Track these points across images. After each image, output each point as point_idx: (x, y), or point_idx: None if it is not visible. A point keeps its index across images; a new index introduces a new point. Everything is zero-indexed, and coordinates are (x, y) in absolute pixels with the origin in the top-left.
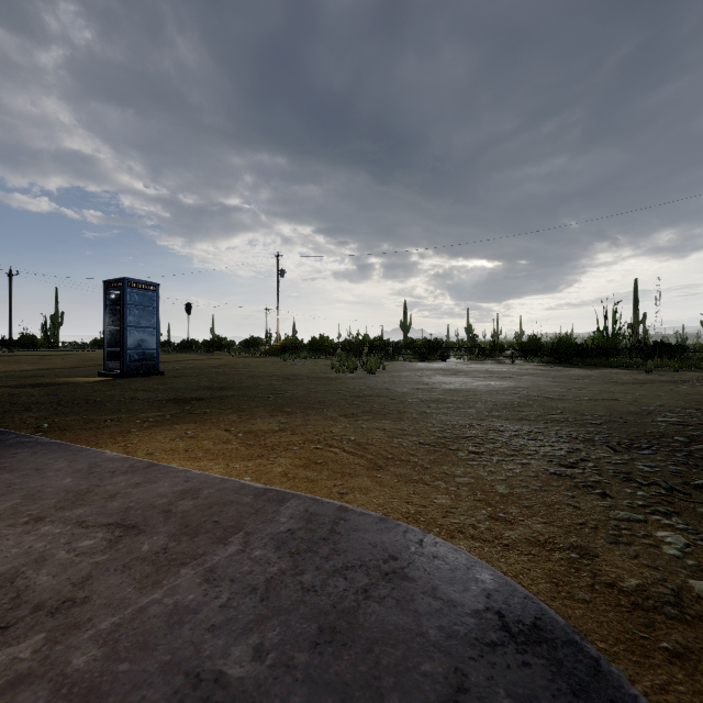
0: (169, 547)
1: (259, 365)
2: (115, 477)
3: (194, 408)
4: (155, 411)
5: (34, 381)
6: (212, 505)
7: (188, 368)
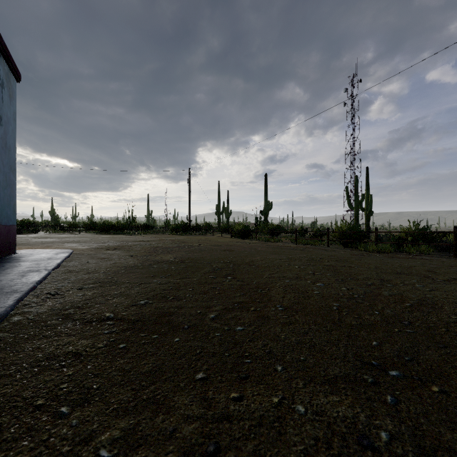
0: None
1: None
2: None
3: None
4: None
5: None
6: None
7: None
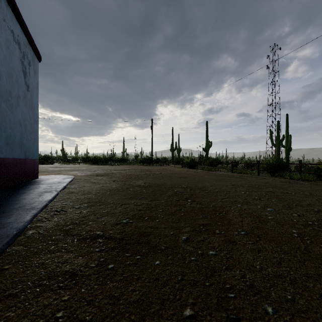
0: None
1: None
2: None
3: None
4: None
5: None
6: None
7: None
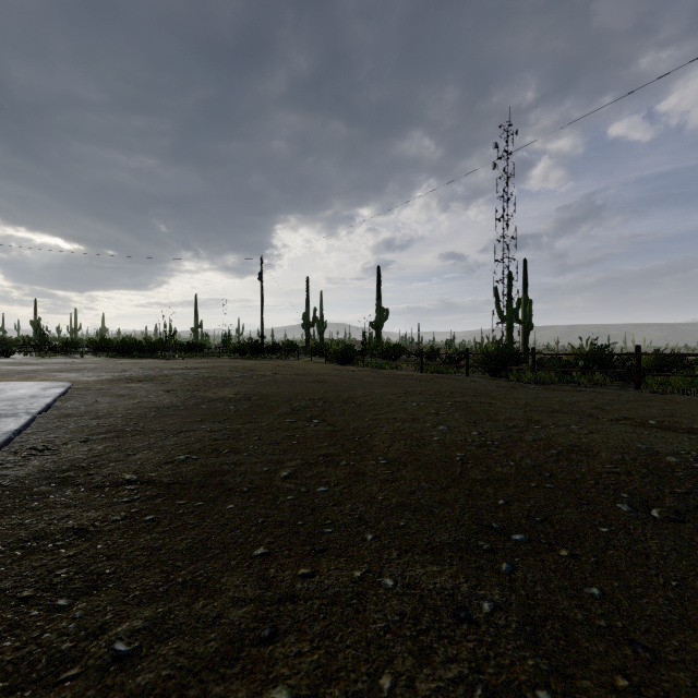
0: None
1: None
2: None
3: None
4: None
5: None
6: None
7: None
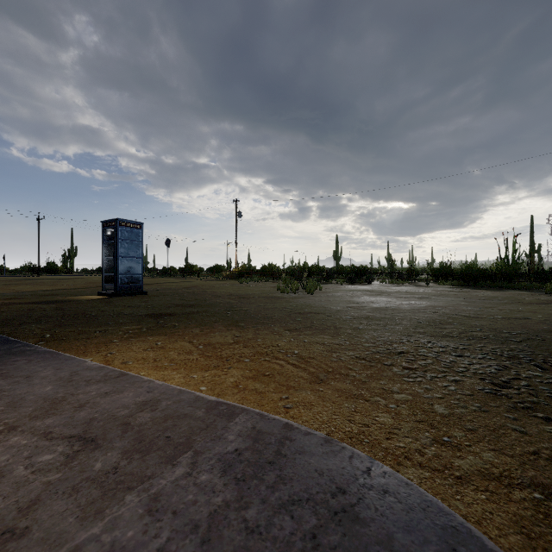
0: (120, 466)
1: (221, 286)
2: (89, 386)
3: (166, 322)
4: (135, 324)
5: (50, 299)
6: (167, 419)
7: (166, 289)
